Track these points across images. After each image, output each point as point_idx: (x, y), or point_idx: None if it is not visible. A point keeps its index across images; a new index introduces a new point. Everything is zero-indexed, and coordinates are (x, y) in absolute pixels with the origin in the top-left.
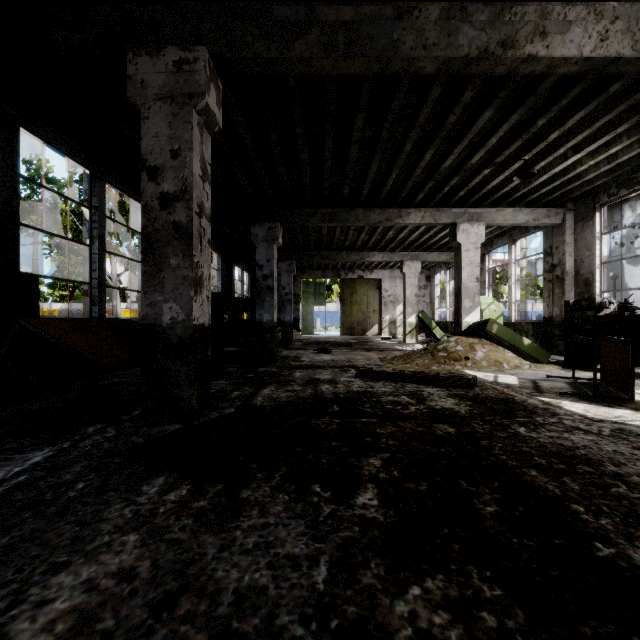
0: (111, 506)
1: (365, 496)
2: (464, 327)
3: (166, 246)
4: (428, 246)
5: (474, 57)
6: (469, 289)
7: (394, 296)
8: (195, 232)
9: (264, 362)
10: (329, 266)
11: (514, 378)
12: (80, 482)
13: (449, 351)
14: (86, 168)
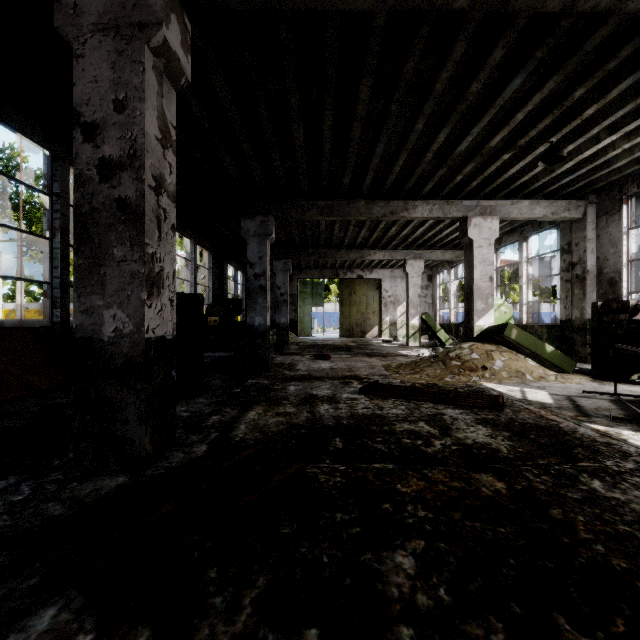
0: None
1: None
2: (476, 331)
3: (108, 231)
4: (432, 244)
5: None
6: (482, 289)
7: (395, 296)
8: (149, 213)
9: (254, 372)
10: (327, 265)
11: (545, 394)
12: None
13: (463, 359)
14: (45, 148)
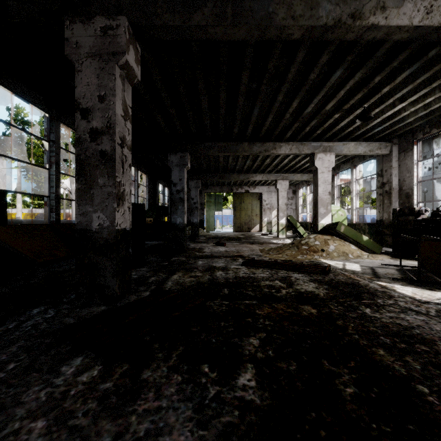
0: (30, 388)
1: (245, 377)
2: (320, 227)
3: (95, 169)
4: (294, 169)
5: (330, 26)
6: (324, 200)
7: (270, 204)
8: (118, 158)
9: (176, 253)
10: (225, 183)
11: (357, 266)
12: (12, 362)
13: (310, 245)
14: (46, 112)
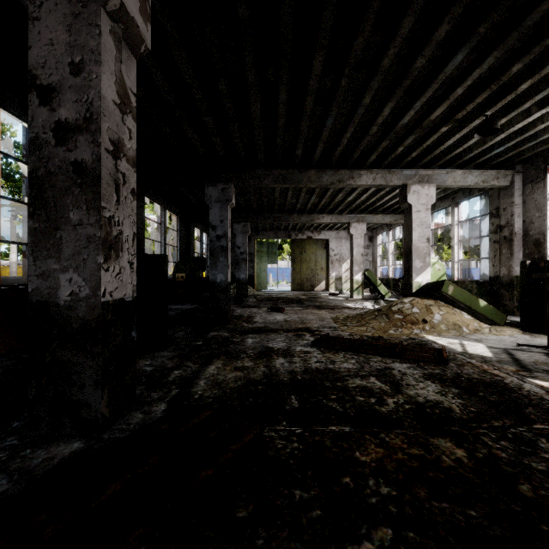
0: None
1: None
2: (415, 287)
3: (64, 195)
4: (373, 209)
5: None
6: (420, 249)
7: (340, 255)
8: (106, 176)
9: (216, 324)
10: (281, 227)
11: (483, 347)
12: None
13: (405, 313)
14: (23, 121)
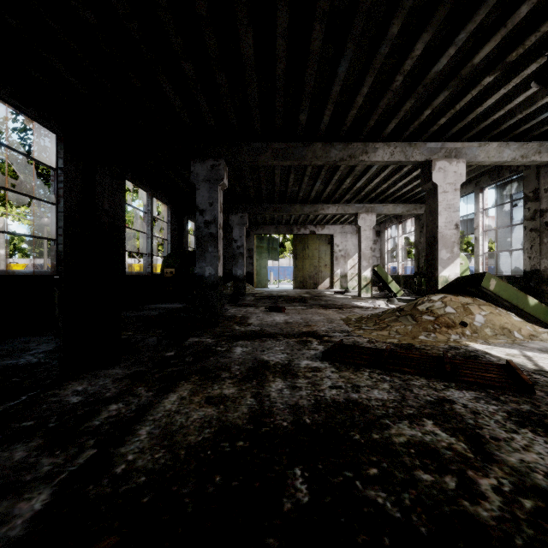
0: None
1: None
2: (441, 282)
3: None
4: (383, 198)
5: None
6: (447, 238)
7: (345, 251)
8: None
9: (200, 327)
10: (282, 221)
11: None
12: None
13: (436, 314)
14: None
